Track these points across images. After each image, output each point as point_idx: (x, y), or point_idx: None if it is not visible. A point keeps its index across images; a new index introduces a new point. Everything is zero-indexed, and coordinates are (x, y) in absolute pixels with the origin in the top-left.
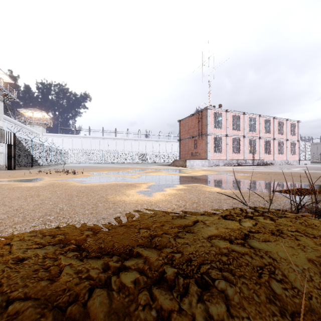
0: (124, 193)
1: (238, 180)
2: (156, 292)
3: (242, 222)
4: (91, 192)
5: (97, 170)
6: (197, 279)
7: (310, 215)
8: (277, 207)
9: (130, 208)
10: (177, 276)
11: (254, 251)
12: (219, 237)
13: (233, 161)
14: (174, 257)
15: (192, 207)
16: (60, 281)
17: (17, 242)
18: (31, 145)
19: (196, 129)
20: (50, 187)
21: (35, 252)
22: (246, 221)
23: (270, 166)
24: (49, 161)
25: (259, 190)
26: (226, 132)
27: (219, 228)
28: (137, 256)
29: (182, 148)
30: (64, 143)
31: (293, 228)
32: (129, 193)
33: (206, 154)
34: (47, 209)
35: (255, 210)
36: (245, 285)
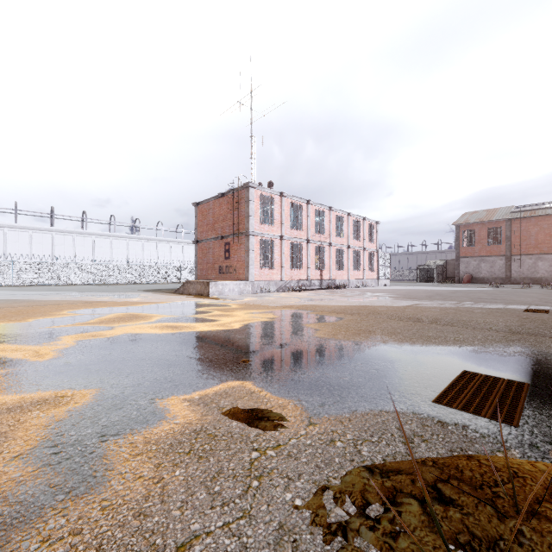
0: None
1: (325, 347)
2: None
3: None
4: None
5: None
6: None
7: None
8: None
9: None
10: None
11: None
12: None
13: (292, 282)
14: None
15: None
16: None
17: None
18: None
19: (228, 223)
20: None
21: None
22: None
23: (345, 291)
24: None
25: (401, 400)
26: (281, 232)
27: None
28: None
29: (201, 257)
30: None
31: None
32: None
33: (247, 270)
34: None
35: None
36: None
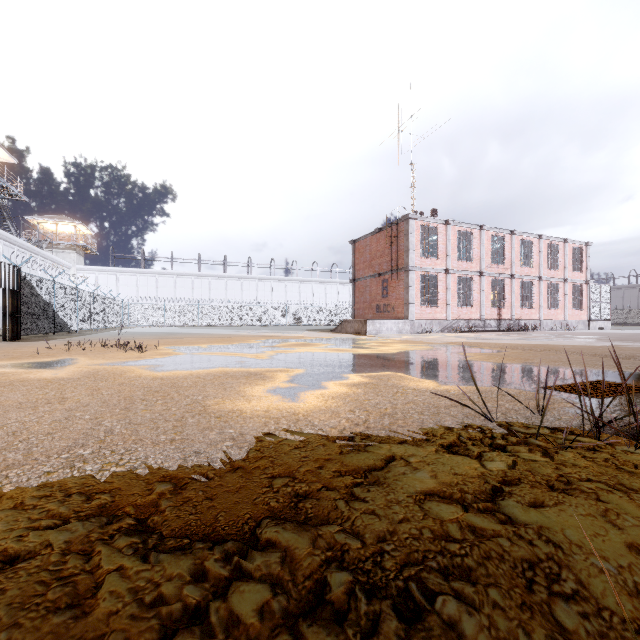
0: (240, 393)
1: (471, 364)
2: (308, 635)
3: (485, 460)
4: (173, 392)
5: (187, 341)
6: (397, 600)
7: (622, 443)
8: (554, 424)
9: (252, 429)
10: (353, 594)
11: (514, 529)
12: (439, 495)
13: (460, 322)
14: (347, 547)
15: (381, 425)
16: (96, 613)
17: (7, 512)
18: (53, 290)
19: (386, 259)
20: (89, 381)
21: (46, 537)
22: (492, 457)
23: (532, 333)
24: (90, 322)
25: (515, 385)
26: (446, 265)
27: (439, 476)
28: (267, 546)
29: (358, 296)
30: (122, 285)
31: (592, 475)
32: (252, 394)
33: (406, 308)
34: (80, 431)
35: (510, 432)
36: (499, 611)
